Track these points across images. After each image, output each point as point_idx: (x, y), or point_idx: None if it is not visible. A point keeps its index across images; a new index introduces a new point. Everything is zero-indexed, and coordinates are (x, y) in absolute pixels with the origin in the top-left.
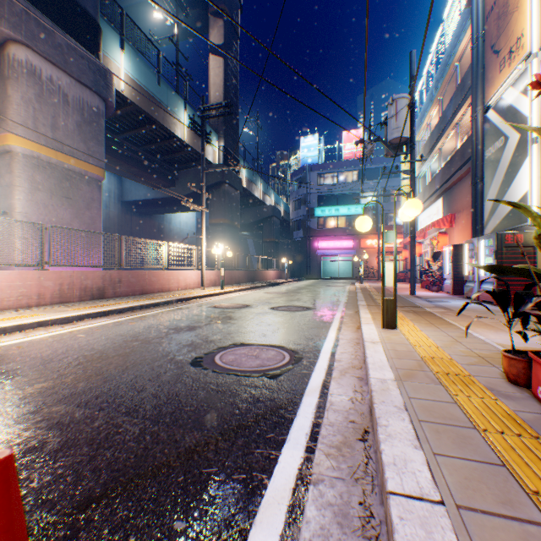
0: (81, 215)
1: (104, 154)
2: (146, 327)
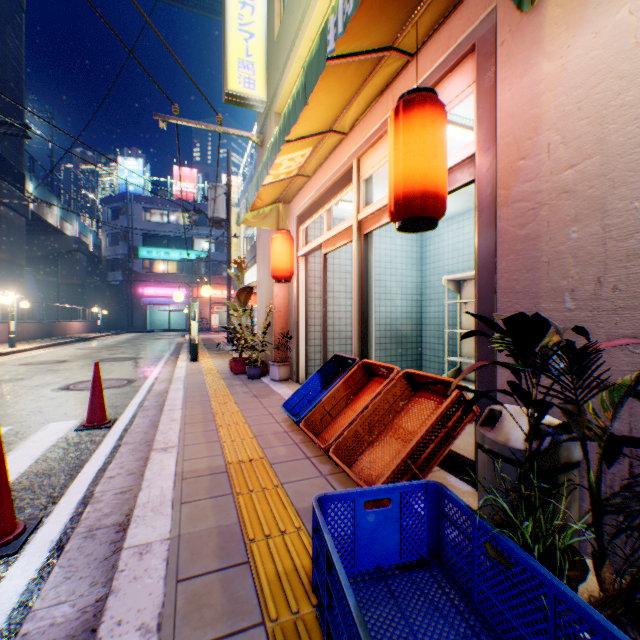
0: None
1: None
2: None
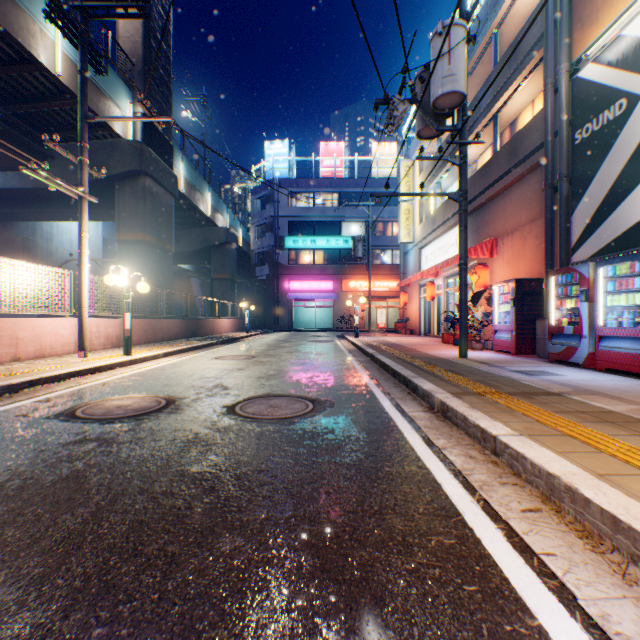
0: None
1: None
2: None
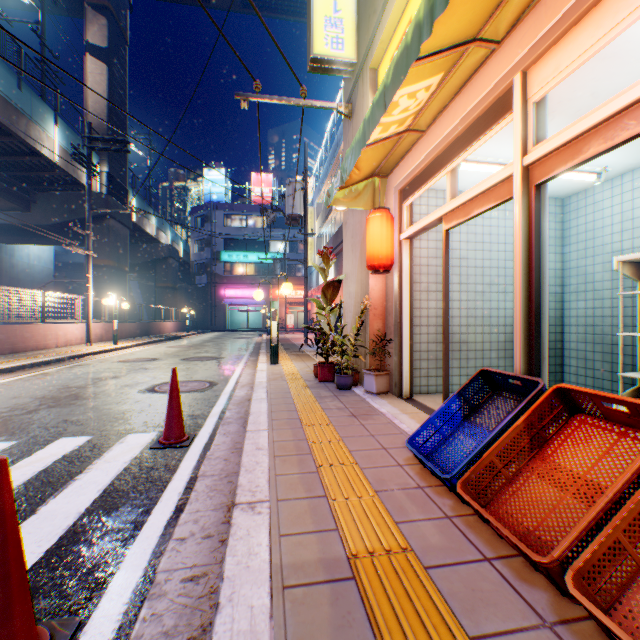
0: None
1: None
2: (65, 380)
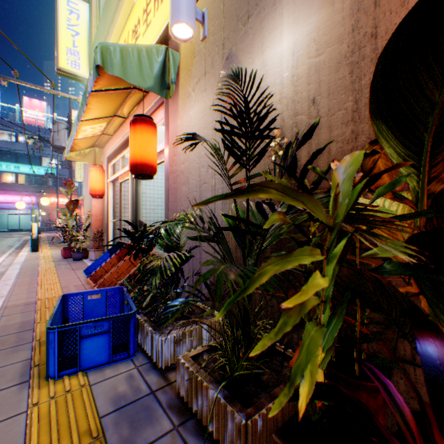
0: None
1: None
2: None
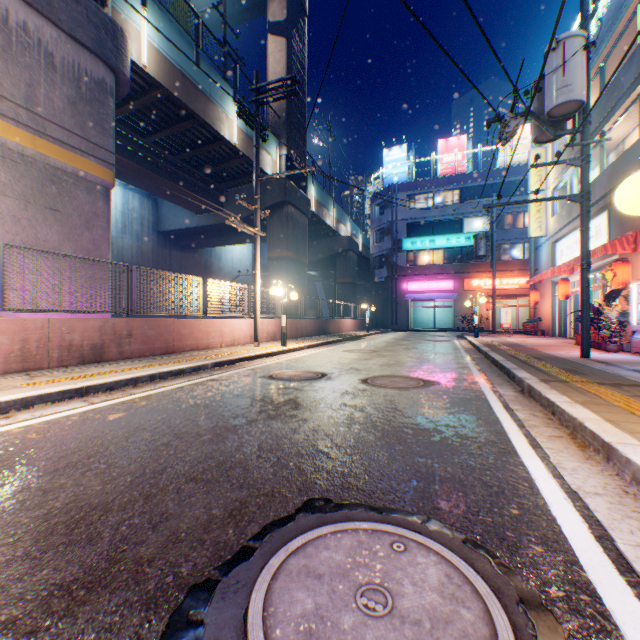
0: (76, 236)
1: (113, 149)
2: (131, 429)
